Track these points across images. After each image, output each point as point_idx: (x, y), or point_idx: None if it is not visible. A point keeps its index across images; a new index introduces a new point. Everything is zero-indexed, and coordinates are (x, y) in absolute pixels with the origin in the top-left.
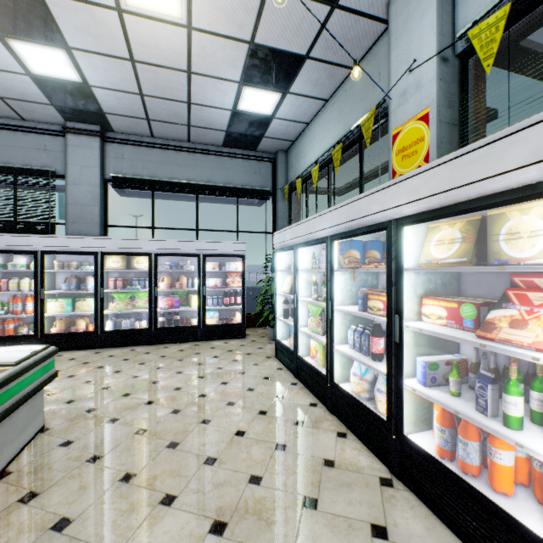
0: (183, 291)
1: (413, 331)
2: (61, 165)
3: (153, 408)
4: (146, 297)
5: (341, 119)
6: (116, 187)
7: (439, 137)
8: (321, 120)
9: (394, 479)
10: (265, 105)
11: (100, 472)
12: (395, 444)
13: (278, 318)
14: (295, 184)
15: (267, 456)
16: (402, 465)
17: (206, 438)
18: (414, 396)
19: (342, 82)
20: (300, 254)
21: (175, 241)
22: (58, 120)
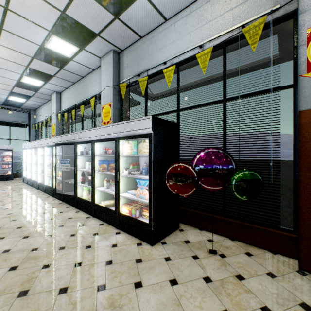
0: None
1: (42, 165)
2: None
3: None
4: None
5: (48, 111)
6: None
7: (57, 129)
8: (44, 108)
9: (37, 189)
10: (21, 100)
11: None
12: (38, 184)
13: (24, 170)
14: (38, 124)
15: (10, 191)
16: (39, 187)
17: None
18: (42, 176)
19: (48, 101)
20: (29, 151)
21: None
22: None
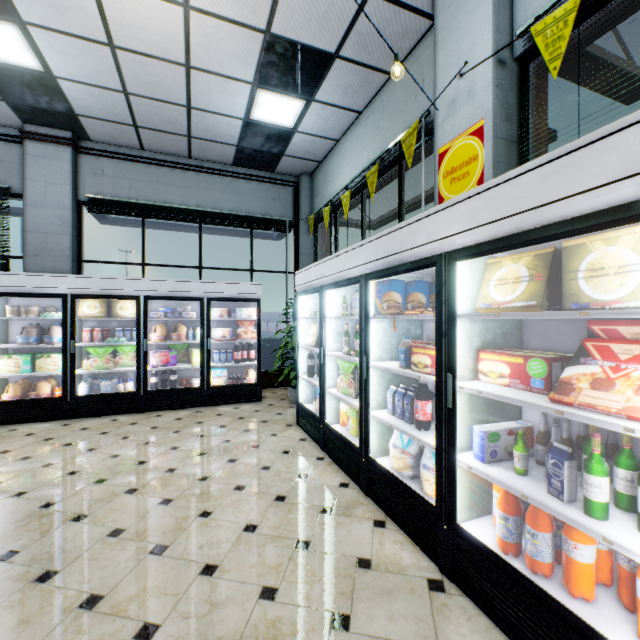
0: (182, 344)
1: (468, 393)
2: (18, 181)
3: (135, 498)
4: (133, 352)
5: (377, 135)
6: (94, 212)
7: (495, 155)
8: (354, 136)
9: (445, 581)
10: (286, 115)
11: (52, 595)
12: (447, 536)
13: (301, 377)
14: (322, 214)
15: (285, 558)
16: (455, 562)
17: (205, 537)
18: (469, 474)
19: (378, 91)
20: (328, 298)
21: (171, 281)
22: (14, 121)
